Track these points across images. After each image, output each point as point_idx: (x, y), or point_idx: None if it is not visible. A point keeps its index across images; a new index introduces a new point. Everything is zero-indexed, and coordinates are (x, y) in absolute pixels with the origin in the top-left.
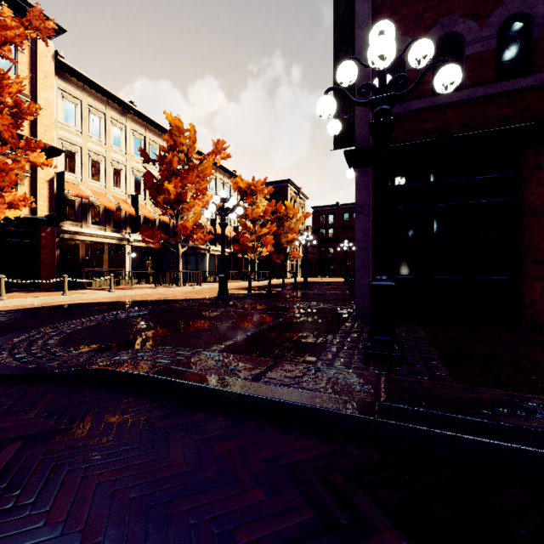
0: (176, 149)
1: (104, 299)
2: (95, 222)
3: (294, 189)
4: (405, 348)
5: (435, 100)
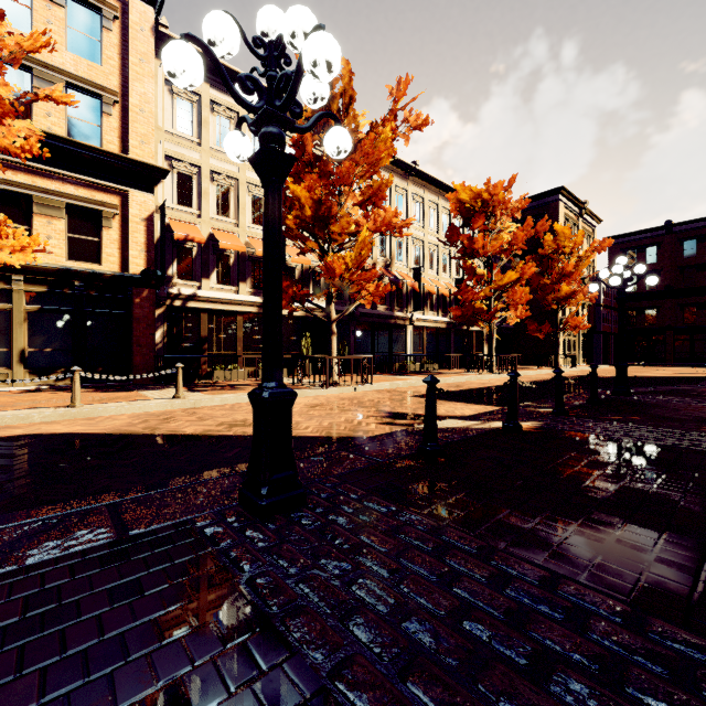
0: (323, 126)
1: (115, 422)
2: (223, 280)
3: (572, 206)
4: None
5: None
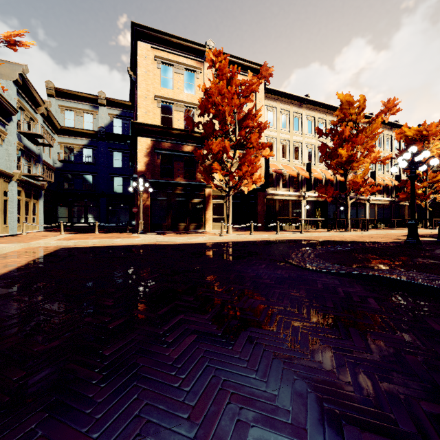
0: (345, 119)
1: (302, 238)
2: (283, 186)
3: None
4: None
5: None
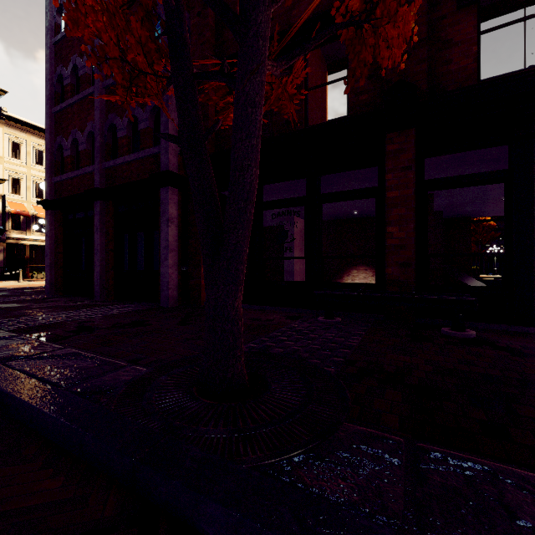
0: None
1: None
2: (39, 230)
3: None
4: None
5: (69, 175)
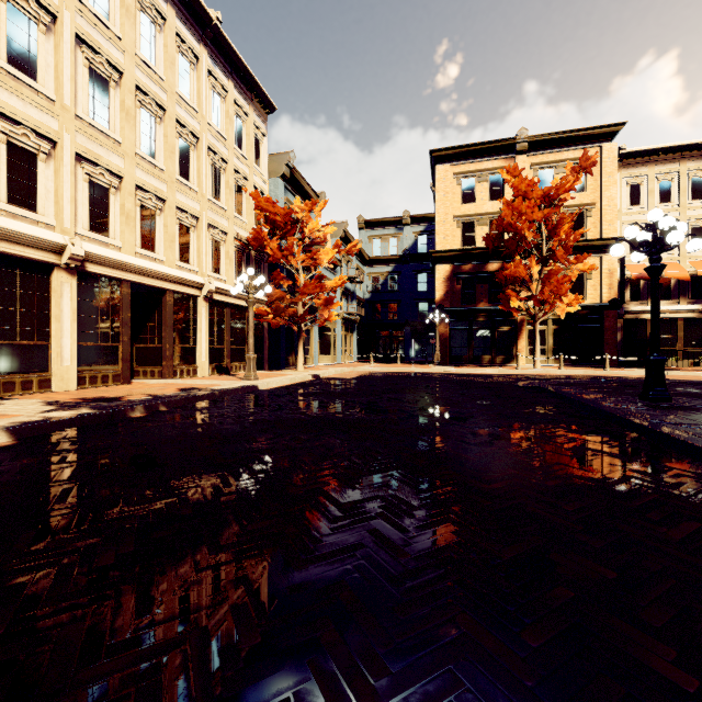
0: None
1: (635, 376)
2: (664, 296)
3: None
4: (697, 404)
5: None
